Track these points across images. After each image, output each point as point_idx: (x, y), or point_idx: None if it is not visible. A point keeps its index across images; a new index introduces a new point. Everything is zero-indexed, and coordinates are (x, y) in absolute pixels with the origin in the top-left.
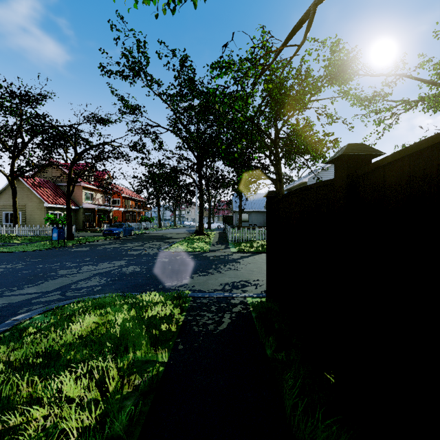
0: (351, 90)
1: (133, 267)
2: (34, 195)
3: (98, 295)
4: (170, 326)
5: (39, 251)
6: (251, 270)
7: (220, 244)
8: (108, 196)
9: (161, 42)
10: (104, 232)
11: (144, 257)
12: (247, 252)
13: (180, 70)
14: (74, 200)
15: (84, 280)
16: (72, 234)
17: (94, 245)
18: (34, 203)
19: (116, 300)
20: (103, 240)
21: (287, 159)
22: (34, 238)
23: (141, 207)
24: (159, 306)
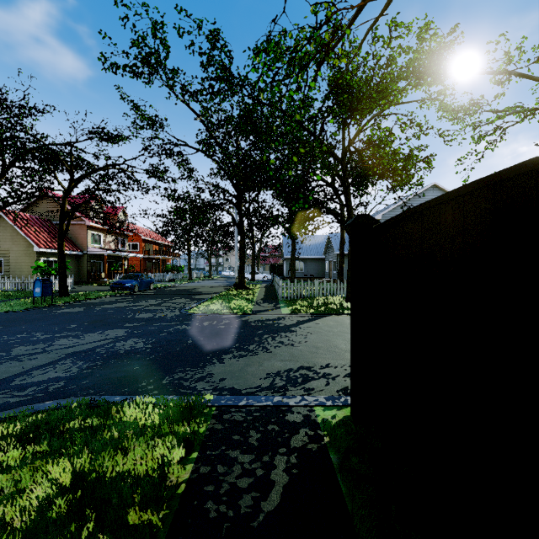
0: (448, 89)
1: (133, 340)
2: (21, 236)
3: (49, 402)
4: (148, 517)
5: (10, 313)
6: (315, 346)
7: (267, 302)
8: (123, 239)
9: (181, 10)
10: (113, 286)
11: (156, 323)
12: (305, 314)
13: (209, 54)
14: (76, 243)
15: (43, 368)
16: (66, 289)
17: (94, 303)
18: (21, 247)
19: (67, 421)
20: (109, 297)
21: (358, 186)
22: (15, 293)
23: (167, 253)
24: (143, 440)
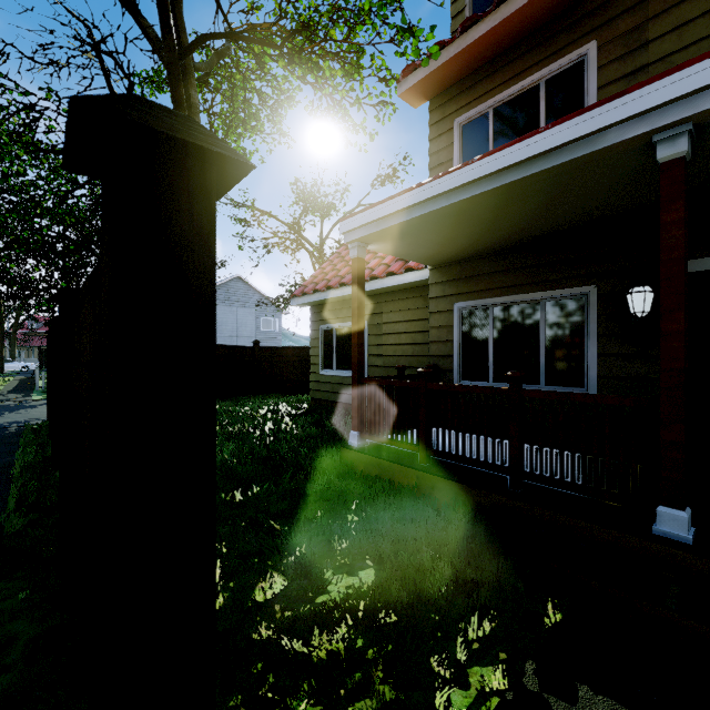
0: None
1: None
2: None
3: None
4: None
5: None
6: None
7: (15, 393)
8: None
9: None
10: None
11: None
12: None
13: None
14: None
15: None
16: None
17: None
18: None
19: None
20: None
21: None
22: None
23: None
24: None
